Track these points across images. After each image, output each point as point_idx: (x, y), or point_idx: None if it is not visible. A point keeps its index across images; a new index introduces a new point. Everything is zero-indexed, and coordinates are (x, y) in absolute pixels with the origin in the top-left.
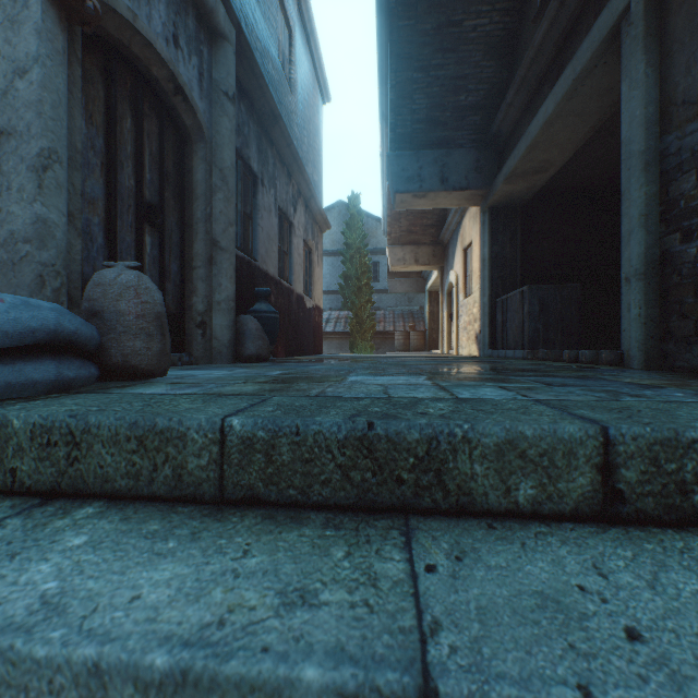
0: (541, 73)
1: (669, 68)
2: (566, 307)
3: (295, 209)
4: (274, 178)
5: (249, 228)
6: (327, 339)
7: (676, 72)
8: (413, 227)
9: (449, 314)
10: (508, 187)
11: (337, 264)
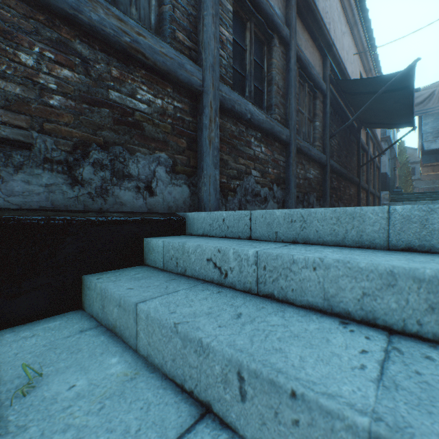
0: None
1: None
2: None
3: None
4: None
5: None
6: None
7: None
8: None
9: None
10: None
11: None
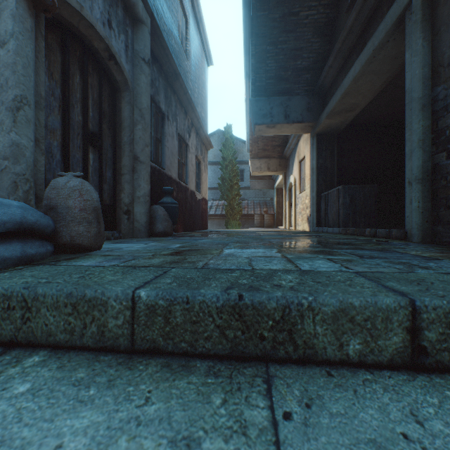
0: (351, 46)
1: (438, 42)
2: (367, 199)
3: (189, 135)
4: (175, 115)
5: (159, 148)
6: (211, 219)
7: (443, 45)
8: (266, 146)
9: (290, 203)
10: (329, 120)
11: (217, 170)
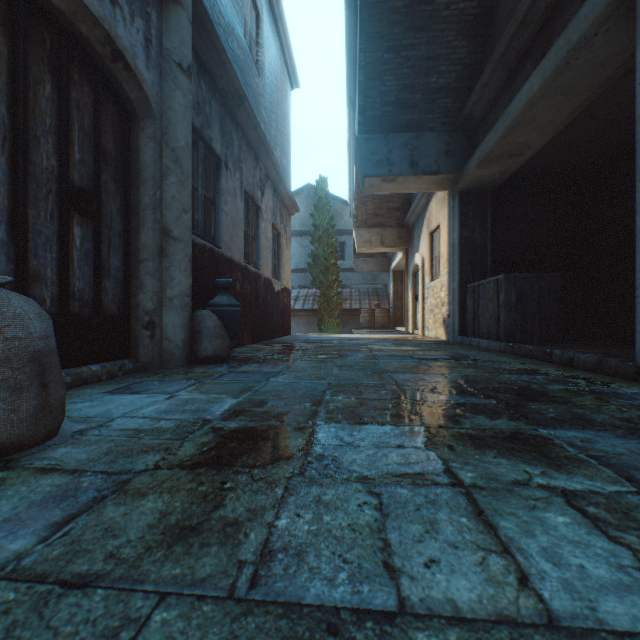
0: (522, 49)
1: None
2: (544, 296)
3: (262, 193)
4: (239, 161)
5: (211, 213)
6: (296, 316)
7: None
8: (379, 210)
9: (415, 295)
10: (481, 171)
11: (306, 244)
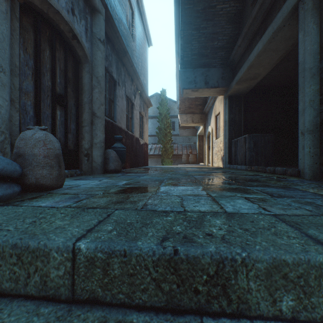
0: (255, 30)
1: None
2: (266, 144)
3: (135, 97)
4: (124, 82)
5: (112, 106)
6: (150, 158)
7: None
8: (191, 105)
9: (208, 146)
10: (238, 86)
11: (155, 122)
